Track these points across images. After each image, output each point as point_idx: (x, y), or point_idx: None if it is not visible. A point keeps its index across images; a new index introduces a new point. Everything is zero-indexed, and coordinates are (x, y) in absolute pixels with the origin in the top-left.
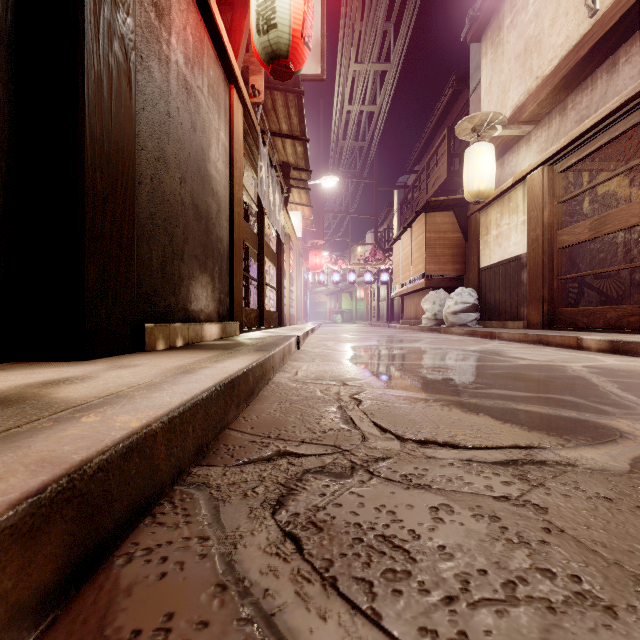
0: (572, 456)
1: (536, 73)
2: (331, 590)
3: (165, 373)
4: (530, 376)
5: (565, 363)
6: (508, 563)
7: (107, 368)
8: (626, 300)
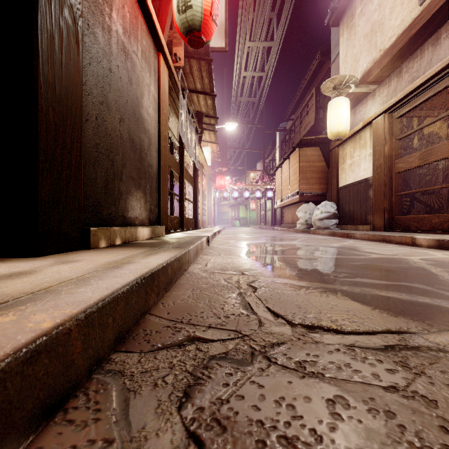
0: (440, 341)
1: (379, 47)
2: None
3: (97, 268)
4: (383, 267)
5: (406, 256)
6: None
7: (53, 263)
8: (444, 210)
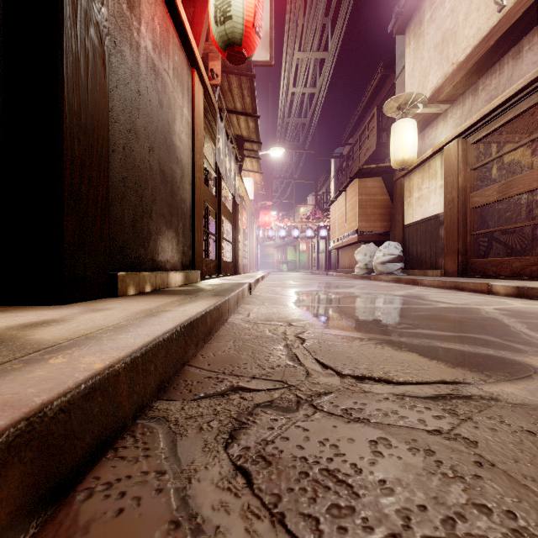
0: (494, 391)
1: (452, 60)
2: (279, 527)
3: (132, 316)
4: (450, 317)
5: (479, 306)
6: (446, 498)
7: (82, 311)
8: (528, 252)
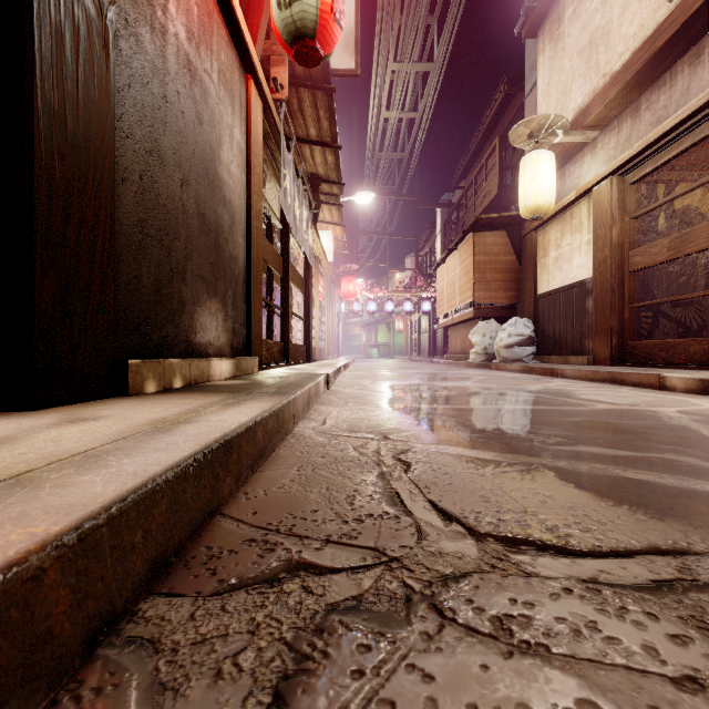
0: None
1: (603, 69)
2: None
3: (129, 432)
4: (620, 426)
5: (654, 407)
6: None
7: (54, 423)
8: (708, 332)
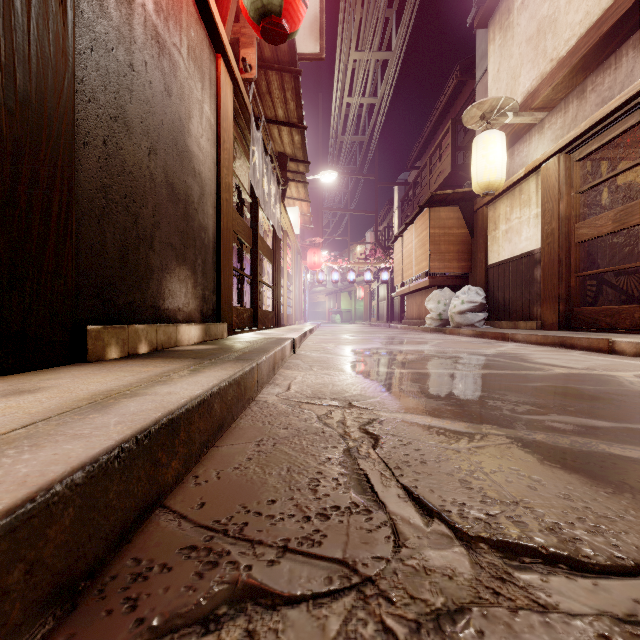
0: None
1: (551, 55)
2: None
3: (59, 409)
4: (585, 392)
5: (611, 372)
6: None
7: None
8: None
